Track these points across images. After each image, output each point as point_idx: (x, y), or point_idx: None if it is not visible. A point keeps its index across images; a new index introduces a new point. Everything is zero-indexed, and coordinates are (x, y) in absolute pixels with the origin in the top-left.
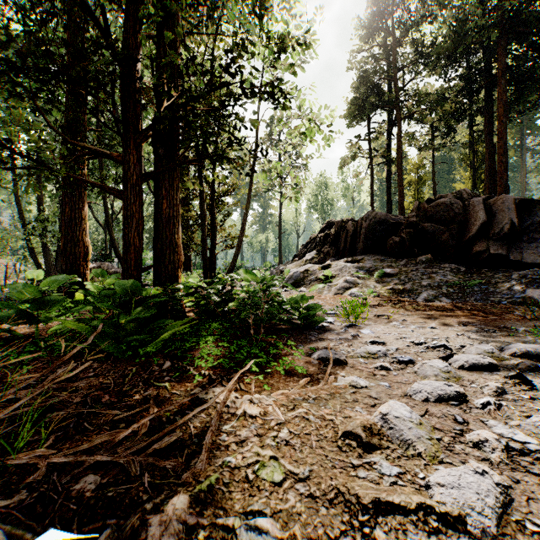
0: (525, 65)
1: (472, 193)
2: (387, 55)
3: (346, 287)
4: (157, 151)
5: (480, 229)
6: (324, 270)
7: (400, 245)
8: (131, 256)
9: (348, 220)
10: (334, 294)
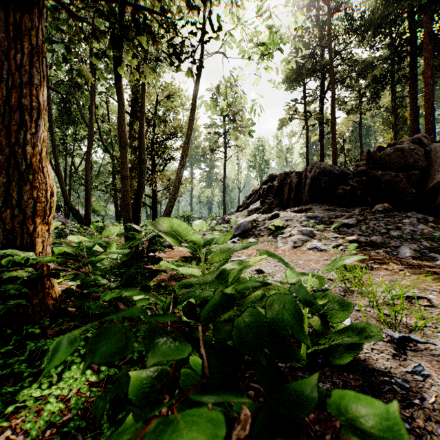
0: None
1: (430, 139)
2: (321, 27)
3: (303, 239)
4: None
5: None
6: (273, 220)
7: (351, 195)
8: None
9: (290, 172)
10: (291, 247)
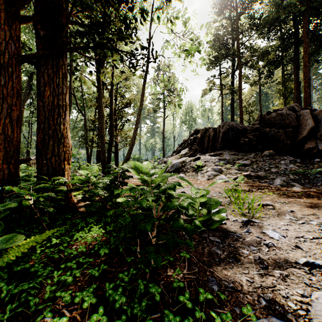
0: (319, 31)
1: (300, 107)
2: (232, 24)
3: (214, 174)
4: (38, 32)
5: (309, 131)
6: (196, 161)
7: (248, 144)
8: (0, 146)
9: (209, 128)
10: (206, 179)
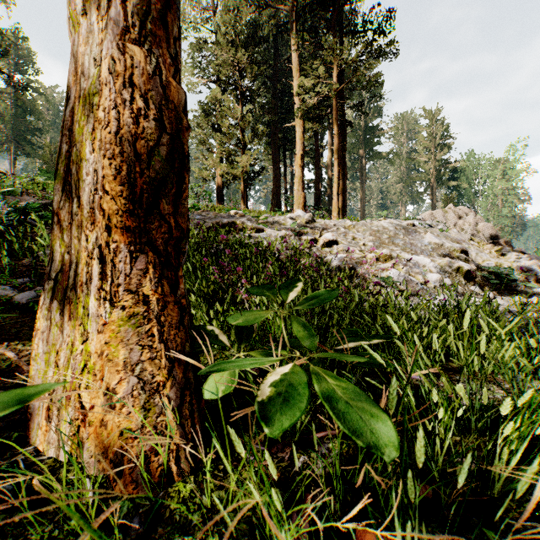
0: None
1: None
2: None
3: None
4: None
5: None
6: None
7: None
8: None
9: None
10: None
